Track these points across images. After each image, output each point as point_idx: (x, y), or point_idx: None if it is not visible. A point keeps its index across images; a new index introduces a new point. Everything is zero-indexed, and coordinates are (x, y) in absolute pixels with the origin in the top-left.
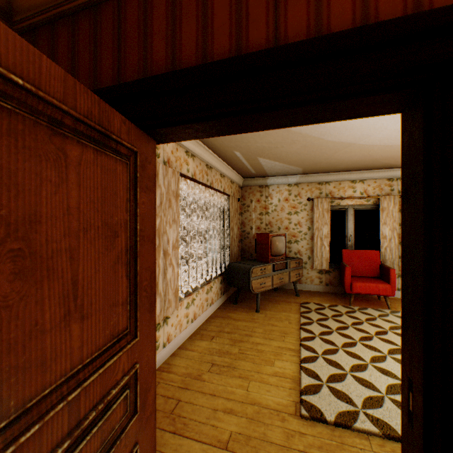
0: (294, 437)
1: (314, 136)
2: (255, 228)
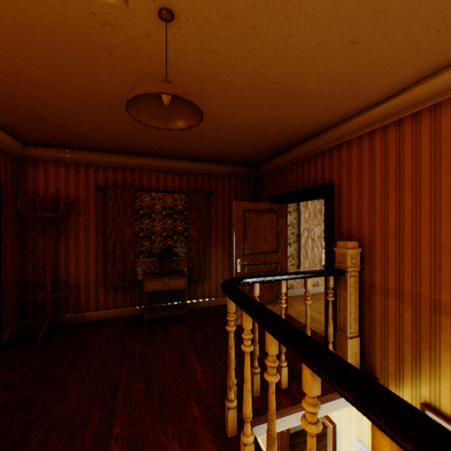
0: None
1: None
2: None
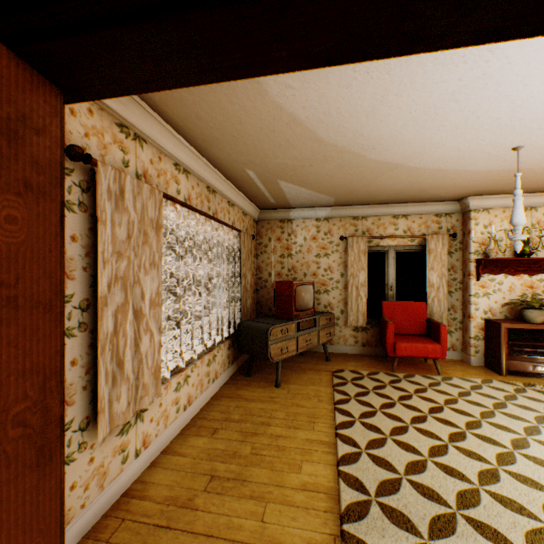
0: None
1: (353, 152)
2: (274, 275)
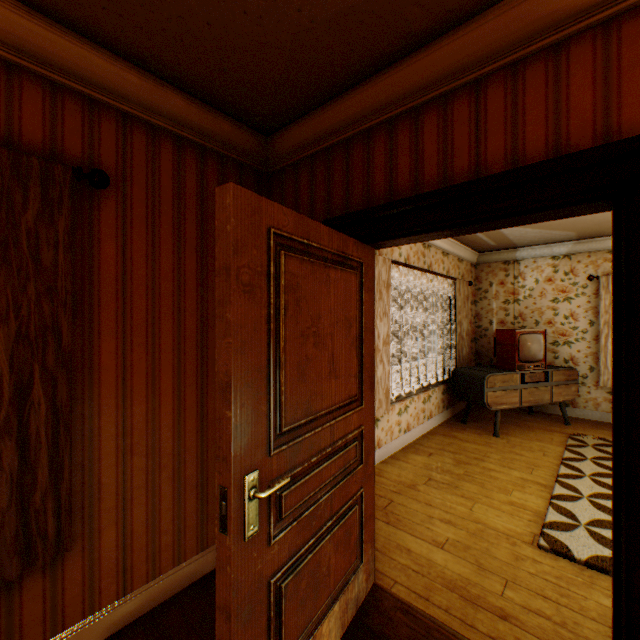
0: (525, 561)
1: None
2: (496, 323)
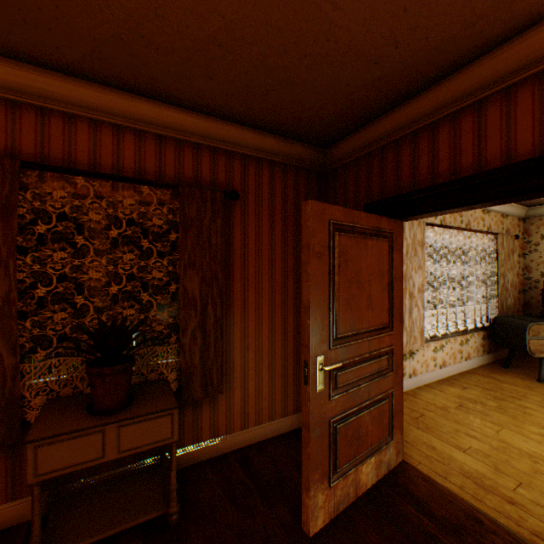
0: (543, 475)
1: None
2: None
